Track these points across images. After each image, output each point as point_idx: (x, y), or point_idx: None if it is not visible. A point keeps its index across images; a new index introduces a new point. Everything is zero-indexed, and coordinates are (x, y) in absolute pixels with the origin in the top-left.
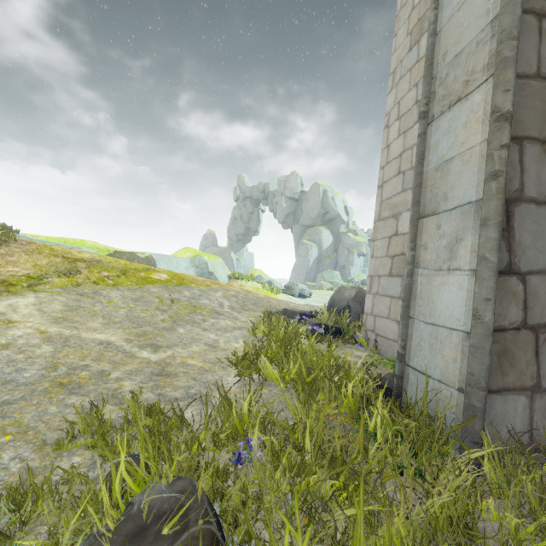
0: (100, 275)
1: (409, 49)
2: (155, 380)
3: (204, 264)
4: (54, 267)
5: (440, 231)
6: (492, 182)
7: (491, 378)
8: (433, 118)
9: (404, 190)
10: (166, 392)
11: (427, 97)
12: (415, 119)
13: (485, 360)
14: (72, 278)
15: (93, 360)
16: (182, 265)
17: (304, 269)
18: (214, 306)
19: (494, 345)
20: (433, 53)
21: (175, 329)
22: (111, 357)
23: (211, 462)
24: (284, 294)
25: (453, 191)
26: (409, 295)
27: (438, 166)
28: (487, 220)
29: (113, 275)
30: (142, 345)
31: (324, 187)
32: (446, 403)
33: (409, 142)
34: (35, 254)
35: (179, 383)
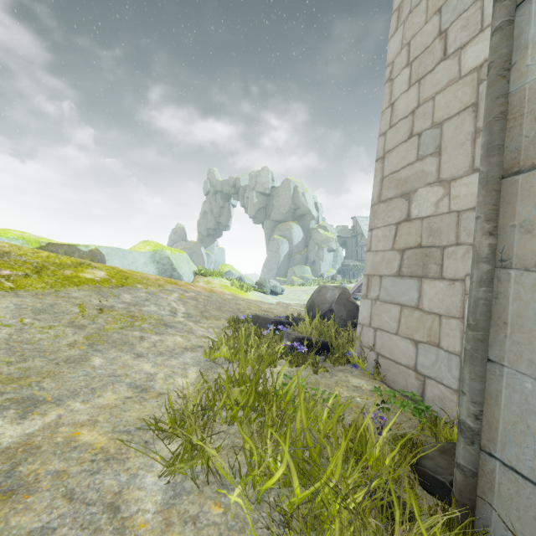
0: None
1: None
2: None
3: (166, 259)
4: None
5: None
6: None
7: None
8: None
9: (421, 158)
10: None
11: None
12: (437, 58)
13: None
14: None
15: None
16: (139, 260)
17: (276, 264)
18: (163, 315)
19: None
20: None
21: (87, 360)
22: None
23: None
24: (255, 292)
25: None
26: (485, 319)
27: None
28: None
29: (18, 274)
30: (3, 402)
31: (295, 183)
32: None
33: (428, 90)
34: None
35: (24, 519)
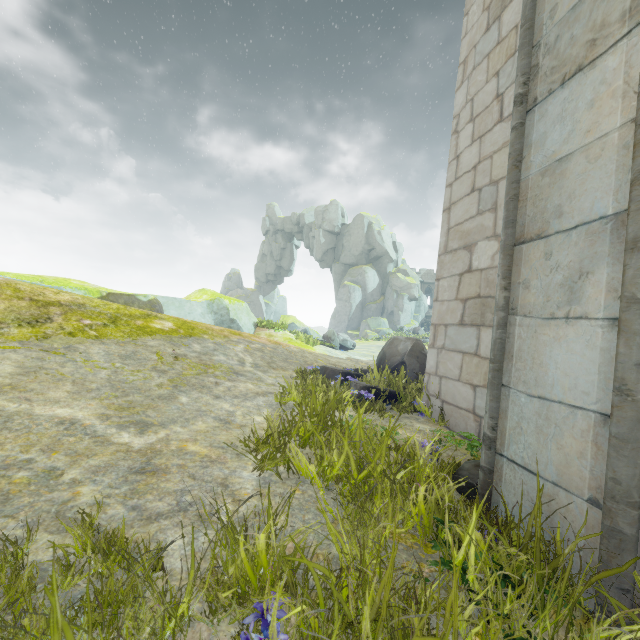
0: (79, 323)
1: (487, 28)
2: (132, 482)
3: (224, 309)
4: (14, 313)
5: (551, 262)
6: None
7: None
8: (536, 101)
9: (481, 213)
10: (146, 503)
11: (526, 74)
12: (495, 119)
13: (638, 460)
14: (38, 328)
15: (42, 451)
16: (196, 311)
17: (346, 315)
18: (232, 364)
19: None
20: (534, 11)
21: (175, 398)
22: (71, 445)
23: None
24: (322, 346)
25: (572, 202)
26: (500, 354)
27: (546, 169)
28: (639, 241)
29: (97, 323)
30: (124, 423)
31: (369, 219)
32: (568, 518)
33: (488, 149)
34: None
35: (169, 485)
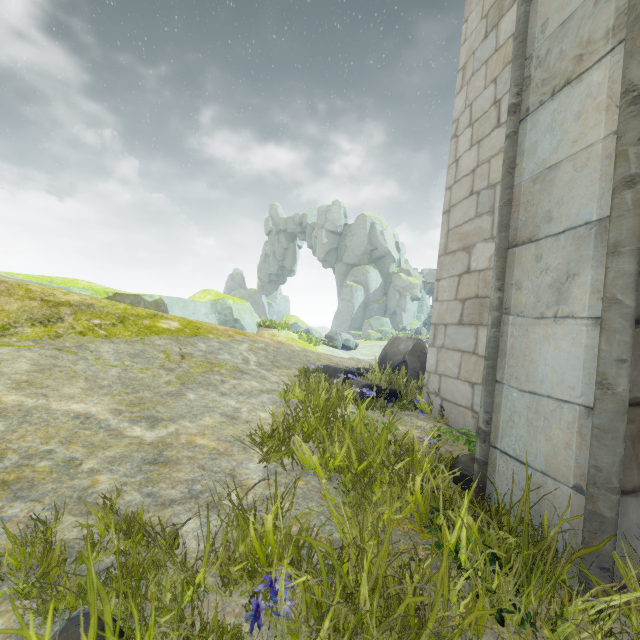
0: (89, 323)
1: (485, 36)
2: (146, 472)
3: (228, 309)
4: (27, 313)
5: (541, 264)
6: (627, 191)
7: (624, 473)
8: (528, 111)
9: (479, 215)
10: (160, 491)
11: (519, 85)
12: (492, 124)
13: (618, 449)
14: (50, 327)
15: (61, 442)
16: (200, 311)
17: (349, 315)
18: (237, 363)
19: (627, 426)
20: (527, 25)
21: (183, 395)
22: (88, 438)
23: (211, 624)
24: (325, 346)
25: (561, 208)
26: (494, 352)
27: (537, 176)
28: (619, 246)
29: (106, 323)
30: (136, 417)
31: (372, 219)
32: (555, 505)
33: (486, 153)
34: (3, 296)
35: (180, 475)
